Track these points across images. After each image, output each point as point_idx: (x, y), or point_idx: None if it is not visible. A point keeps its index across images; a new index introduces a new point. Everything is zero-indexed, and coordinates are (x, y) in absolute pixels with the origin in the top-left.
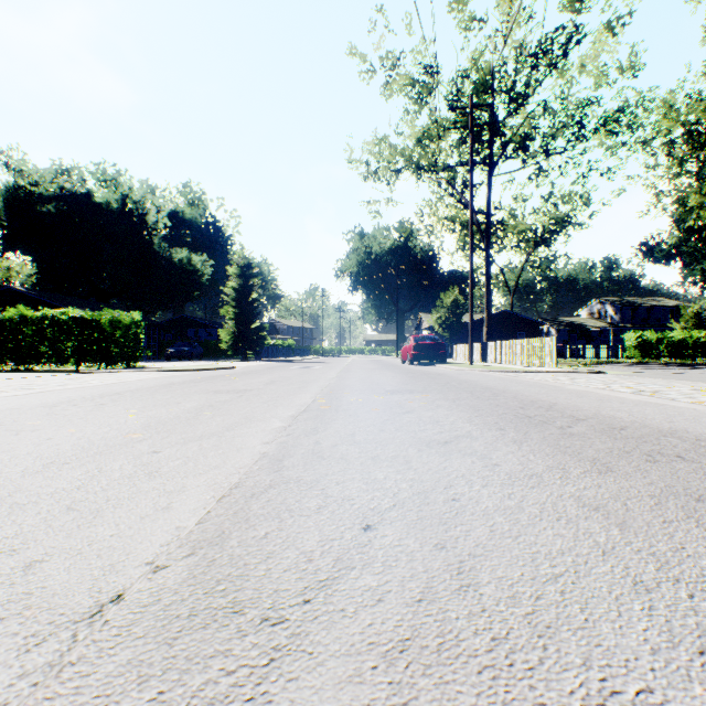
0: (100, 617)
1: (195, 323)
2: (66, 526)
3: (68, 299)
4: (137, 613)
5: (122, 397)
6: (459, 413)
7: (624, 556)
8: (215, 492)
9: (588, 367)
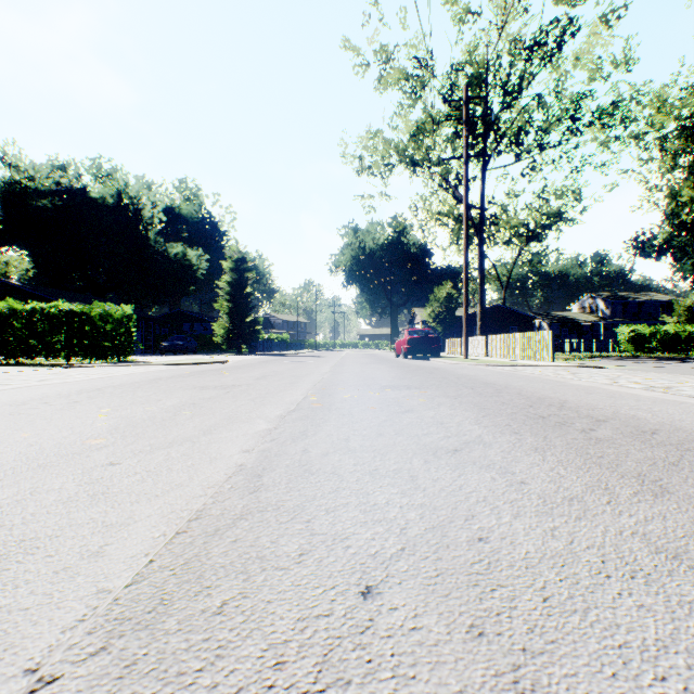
0: None
1: (191, 318)
2: None
3: (64, 293)
4: None
5: (101, 394)
6: (464, 412)
7: None
8: (168, 526)
9: (584, 361)
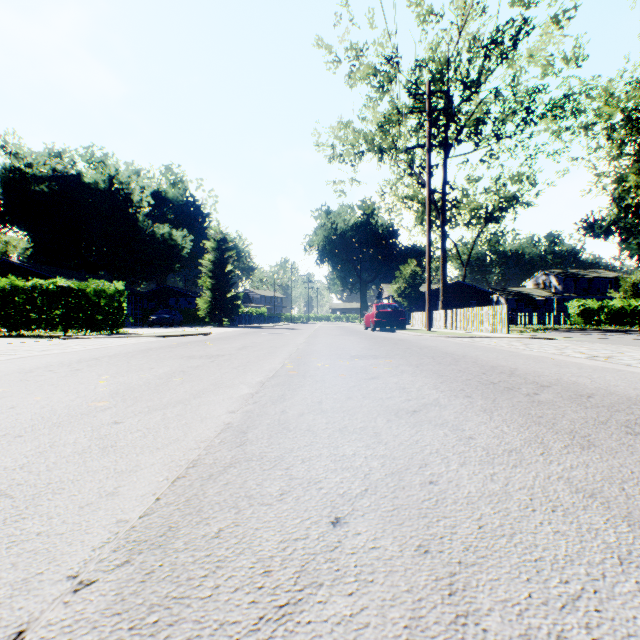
0: None
1: (176, 293)
2: None
3: (60, 271)
4: None
5: (99, 362)
6: (424, 379)
7: None
8: (170, 472)
9: (537, 333)
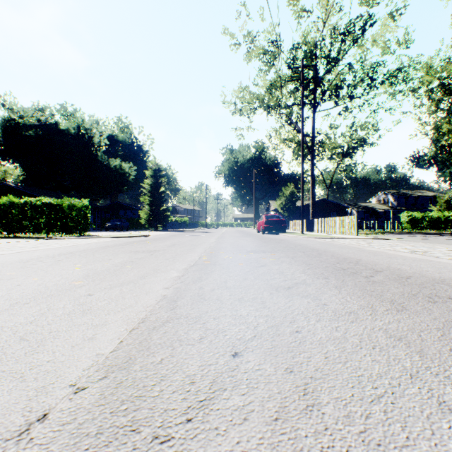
0: (27, 435)
1: (125, 207)
2: (16, 354)
3: (43, 191)
4: (56, 432)
5: (73, 255)
6: (296, 266)
7: (427, 379)
8: (128, 326)
9: (378, 235)
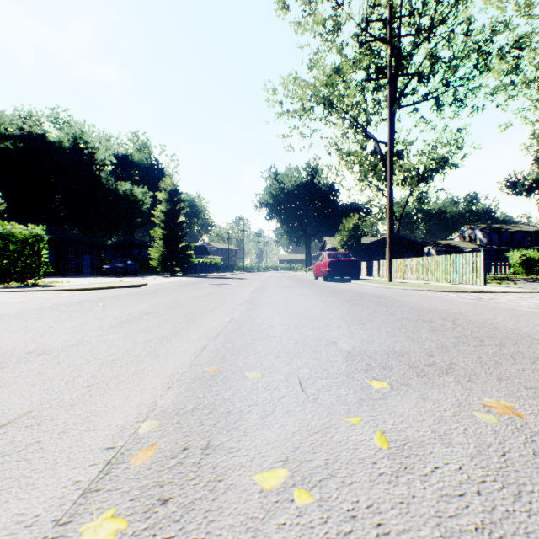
0: None
1: (139, 245)
2: None
3: (18, 222)
4: None
5: None
6: None
7: None
8: None
9: (511, 284)
